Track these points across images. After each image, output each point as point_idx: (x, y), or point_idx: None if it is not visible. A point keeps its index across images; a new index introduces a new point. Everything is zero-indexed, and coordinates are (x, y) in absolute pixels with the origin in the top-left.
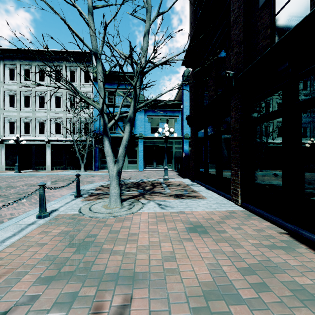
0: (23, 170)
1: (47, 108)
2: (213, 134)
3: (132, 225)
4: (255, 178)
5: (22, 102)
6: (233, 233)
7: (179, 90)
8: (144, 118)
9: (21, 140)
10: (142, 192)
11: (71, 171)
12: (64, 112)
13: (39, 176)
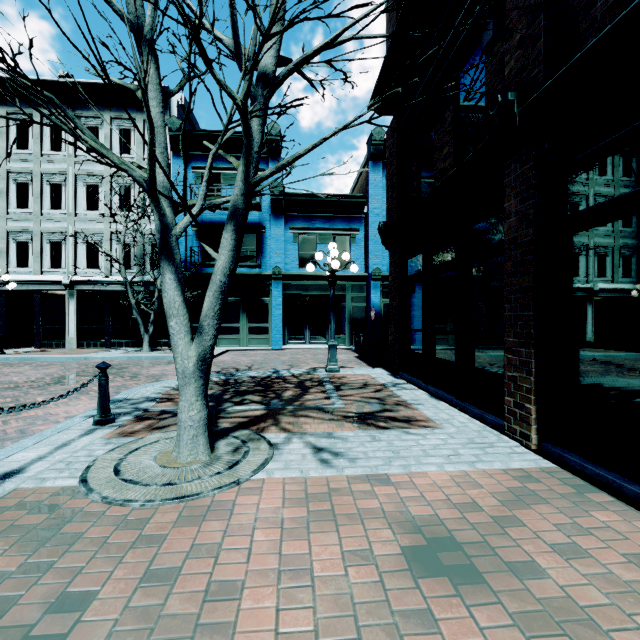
0: (15, 347)
1: (68, 211)
2: (449, 263)
3: (229, 536)
4: (579, 377)
5: (11, 197)
6: (562, 573)
7: (360, 175)
8: (284, 235)
9: (5, 280)
10: (275, 408)
11: (121, 349)
12: (107, 221)
13: (42, 364)
